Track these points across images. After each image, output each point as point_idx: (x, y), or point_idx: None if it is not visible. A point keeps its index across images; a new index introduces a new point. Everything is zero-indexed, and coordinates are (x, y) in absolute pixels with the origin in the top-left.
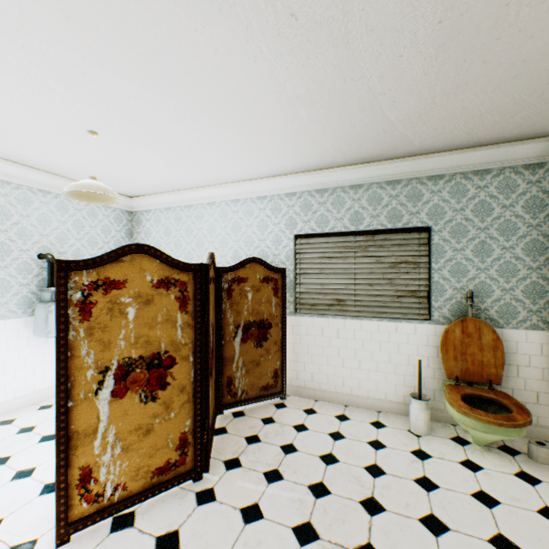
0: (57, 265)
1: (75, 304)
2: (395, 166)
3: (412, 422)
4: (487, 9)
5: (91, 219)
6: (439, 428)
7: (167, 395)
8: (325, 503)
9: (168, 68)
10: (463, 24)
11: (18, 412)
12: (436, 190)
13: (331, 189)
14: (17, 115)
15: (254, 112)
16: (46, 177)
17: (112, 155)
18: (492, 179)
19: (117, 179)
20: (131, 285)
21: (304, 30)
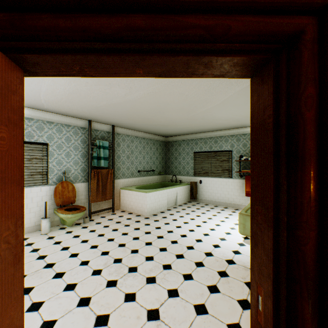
0: None
1: None
2: (32, 112)
3: (43, 230)
4: (85, 94)
5: None
6: (54, 228)
7: None
8: None
9: None
10: (79, 93)
11: None
12: (51, 128)
13: None
14: None
15: None
16: None
17: None
18: (72, 129)
19: None
20: None
21: None
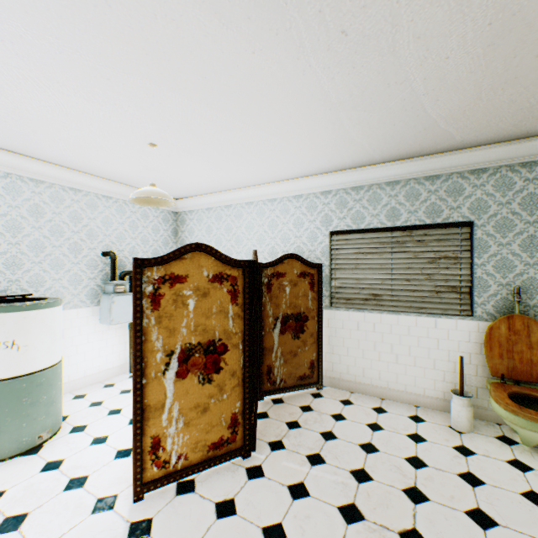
0: (134, 262)
1: (148, 296)
2: (434, 162)
3: (453, 418)
4: None
5: (143, 220)
6: (483, 426)
7: (220, 379)
8: (368, 488)
9: (225, 86)
10: (515, 23)
11: (87, 388)
12: (478, 184)
13: (367, 186)
14: (94, 134)
15: (297, 119)
16: (109, 184)
17: (166, 163)
18: None
19: (167, 184)
20: (191, 279)
21: (352, 44)
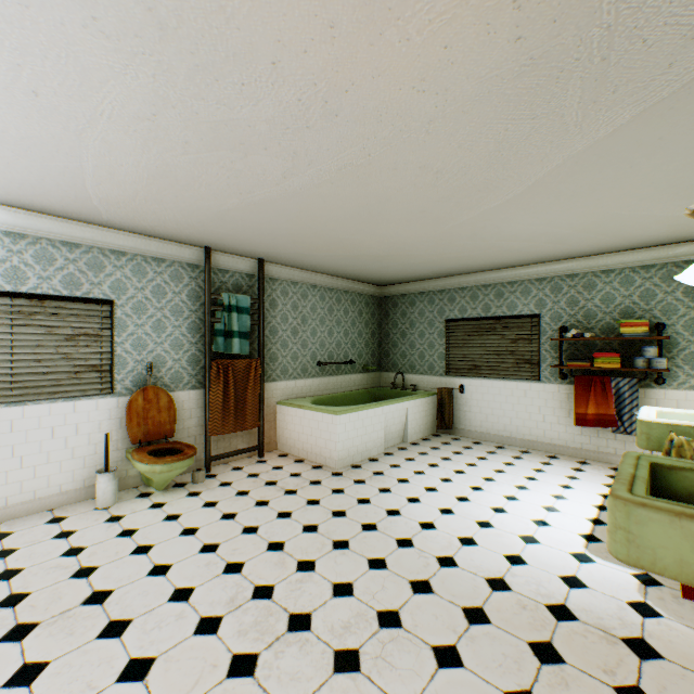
0: None
1: None
2: (76, 228)
3: (100, 498)
4: (187, 178)
5: None
6: (126, 494)
7: None
8: (31, 601)
9: None
10: (172, 176)
11: None
12: (120, 266)
13: None
14: None
15: None
16: None
17: None
18: (168, 268)
19: None
20: None
21: (41, 105)
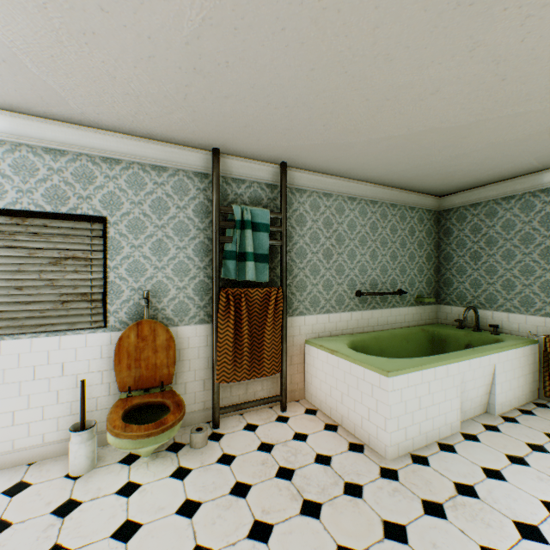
0: None
1: None
2: (56, 130)
3: (71, 463)
4: None
5: None
6: (112, 452)
7: None
8: None
9: None
10: None
11: None
12: (113, 176)
13: None
14: None
15: None
16: None
17: None
18: (170, 178)
19: None
20: None
21: None
